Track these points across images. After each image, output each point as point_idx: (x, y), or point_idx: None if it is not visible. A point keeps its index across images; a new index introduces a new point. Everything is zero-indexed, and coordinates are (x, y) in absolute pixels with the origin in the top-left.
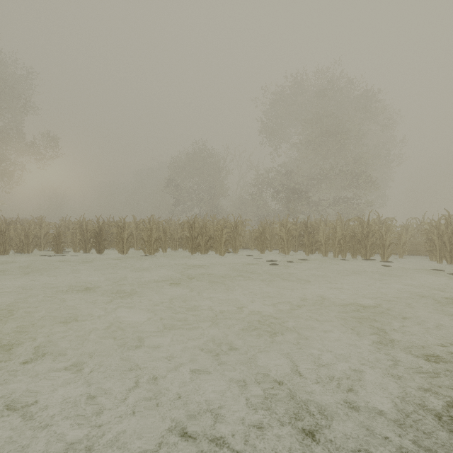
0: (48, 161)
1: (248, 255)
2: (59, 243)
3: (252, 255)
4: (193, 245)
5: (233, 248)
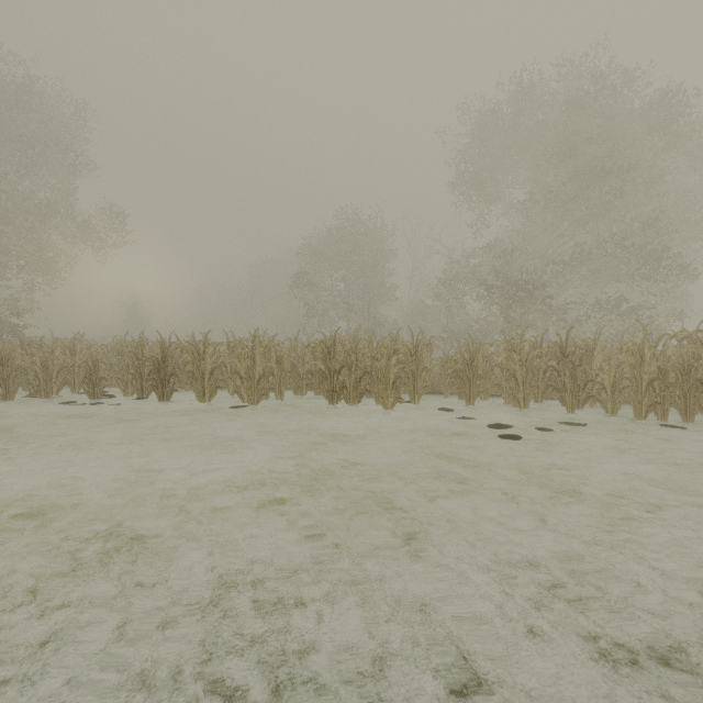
0: (112, 248)
1: (441, 408)
2: (97, 380)
3: (450, 410)
4: (332, 388)
5: (411, 392)
